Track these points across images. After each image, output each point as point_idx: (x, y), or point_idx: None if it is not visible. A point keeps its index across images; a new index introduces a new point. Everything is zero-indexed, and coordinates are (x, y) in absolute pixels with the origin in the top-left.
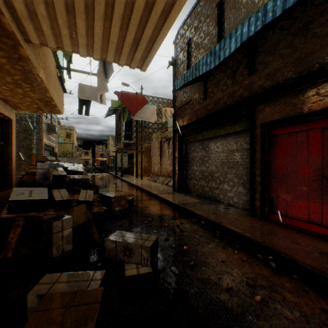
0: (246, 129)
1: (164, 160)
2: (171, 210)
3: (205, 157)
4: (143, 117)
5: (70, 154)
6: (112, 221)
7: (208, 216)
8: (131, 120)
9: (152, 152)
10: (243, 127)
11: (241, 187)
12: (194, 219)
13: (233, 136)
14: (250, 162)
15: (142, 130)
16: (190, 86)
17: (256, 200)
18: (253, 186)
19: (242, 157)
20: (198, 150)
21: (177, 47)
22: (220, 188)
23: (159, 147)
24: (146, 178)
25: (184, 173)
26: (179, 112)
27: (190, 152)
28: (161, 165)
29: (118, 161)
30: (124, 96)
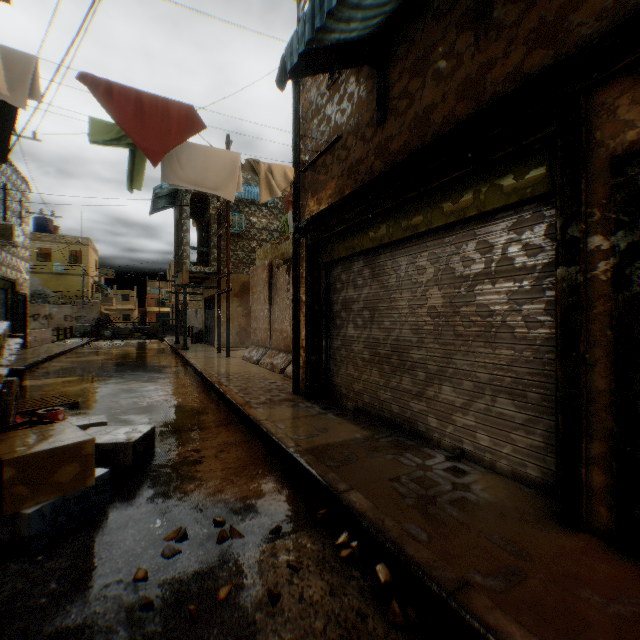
0: (528, 198)
1: (277, 310)
2: (272, 478)
3: (382, 300)
4: (200, 182)
5: (82, 297)
6: (1, 564)
7: (401, 532)
8: (209, 220)
9: (253, 292)
10: (517, 192)
11: (504, 399)
12: (347, 535)
13: (476, 230)
14: (558, 313)
15: (235, 245)
16: (339, 97)
17: (587, 464)
18: (576, 407)
19: (511, 298)
20: (359, 283)
21: (304, 4)
22: (429, 396)
23: (266, 279)
24: (242, 352)
25: (323, 346)
26: (308, 179)
27: (338, 288)
28: (271, 324)
29: (191, 315)
30: (120, 96)
